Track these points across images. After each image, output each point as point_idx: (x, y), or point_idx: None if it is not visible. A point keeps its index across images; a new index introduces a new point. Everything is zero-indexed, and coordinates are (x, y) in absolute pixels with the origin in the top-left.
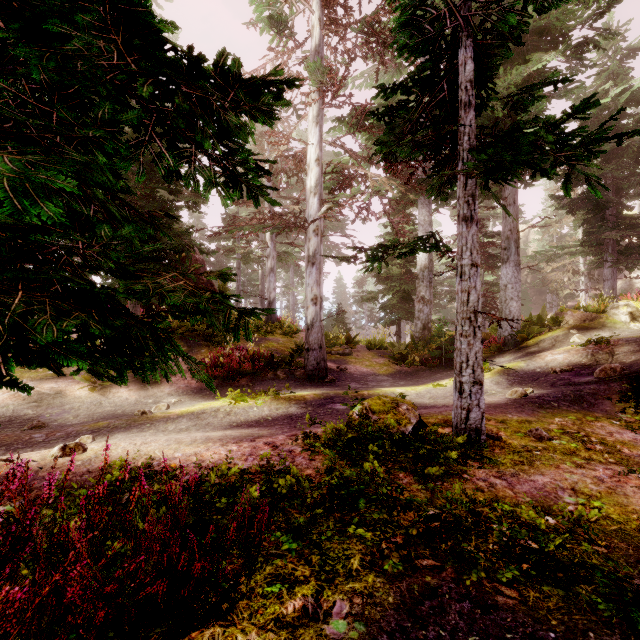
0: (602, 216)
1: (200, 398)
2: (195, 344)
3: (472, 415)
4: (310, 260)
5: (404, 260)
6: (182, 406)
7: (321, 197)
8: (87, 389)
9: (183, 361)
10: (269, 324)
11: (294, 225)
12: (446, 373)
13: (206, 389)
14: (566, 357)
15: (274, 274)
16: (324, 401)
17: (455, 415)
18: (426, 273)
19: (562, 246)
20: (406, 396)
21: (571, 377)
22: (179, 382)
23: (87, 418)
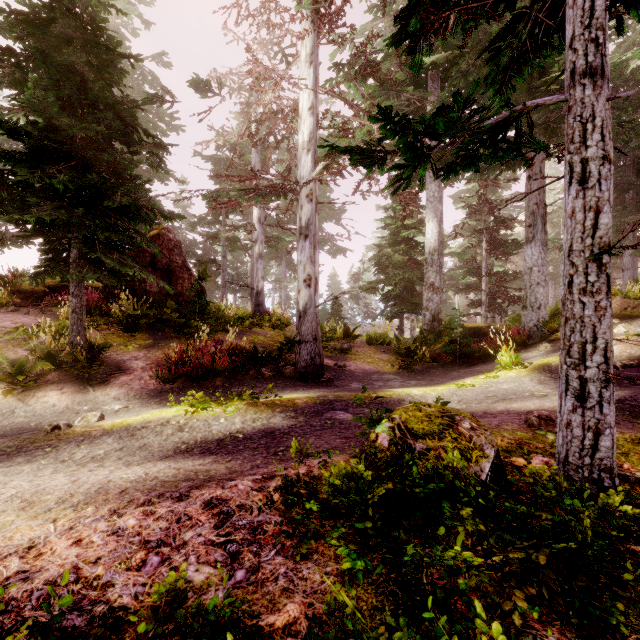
0: (621, 200)
1: (156, 403)
2: (163, 336)
3: (604, 442)
4: (302, 232)
5: (408, 246)
6: (123, 416)
7: (316, 155)
8: (2, 392)
9: (144, 356)
10: (256, 316)
11: (283, 188)
12: (464, 370)
13: (167, 391)
14: (623, 349)
15: (262, 261)
16: (321, 407)
17: (564, 440)
18: (436, 256)
19: None
20: (427, 399)
21: None
22: (133, 382)
23: None
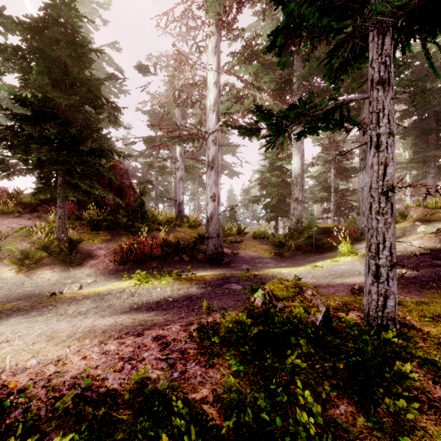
0: (426, 140)
1: (114, 278)
2: (117, 234)
3: (390, 303)
4: (209, 165)
5: (281, 172)
6: (94, 286)
7: (218, 114)
8: (15, 271)
9: (105, 247)
10: (178, 219)
11: (196, 136)
12: (317, 256)
13: (121, 270)
14: (421, 243)
15: (183, 182)
16: (221, 281)
17: (367, 302)
18: (299, 179)
19: (396, 163)
20: (291, 276)
21: (432, 259)
22: (99, 264)
23: (2, 298)
